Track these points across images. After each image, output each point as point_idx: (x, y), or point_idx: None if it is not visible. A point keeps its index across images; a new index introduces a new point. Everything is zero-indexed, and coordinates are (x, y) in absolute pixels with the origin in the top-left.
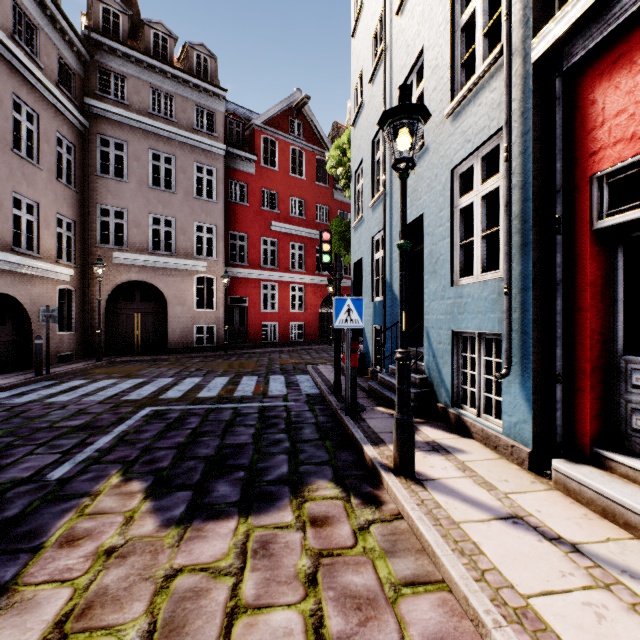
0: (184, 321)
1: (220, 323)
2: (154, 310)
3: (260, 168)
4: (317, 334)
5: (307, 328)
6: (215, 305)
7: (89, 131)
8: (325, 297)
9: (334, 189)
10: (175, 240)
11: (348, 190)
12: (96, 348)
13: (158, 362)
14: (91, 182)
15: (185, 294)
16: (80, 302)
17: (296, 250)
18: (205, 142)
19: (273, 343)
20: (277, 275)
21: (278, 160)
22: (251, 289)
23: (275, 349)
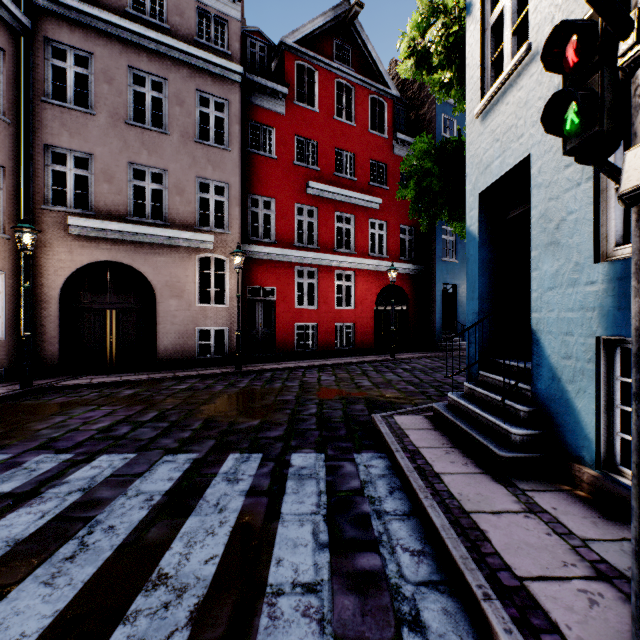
0: (181, 321)
1: (234, 324)
2: (136, 305)
3: (292, 107)
4: (371, 339)
5: (358, 331)
6: (227, 298)
7: (31, 32)
8: (382, 289)
9: (394, 141)
10: (167, 203)
11: (449, 68)
12: (43, 362)
13: (119, 389)
14: (35, 111)
15: (182, 282)
16: (16, 292)
17: (342, 223)
18: (211, 60)
19: (311, 352)
20: (316, 257)
21: (318, 97)
22: (280, 276)
23: (313, 363)
